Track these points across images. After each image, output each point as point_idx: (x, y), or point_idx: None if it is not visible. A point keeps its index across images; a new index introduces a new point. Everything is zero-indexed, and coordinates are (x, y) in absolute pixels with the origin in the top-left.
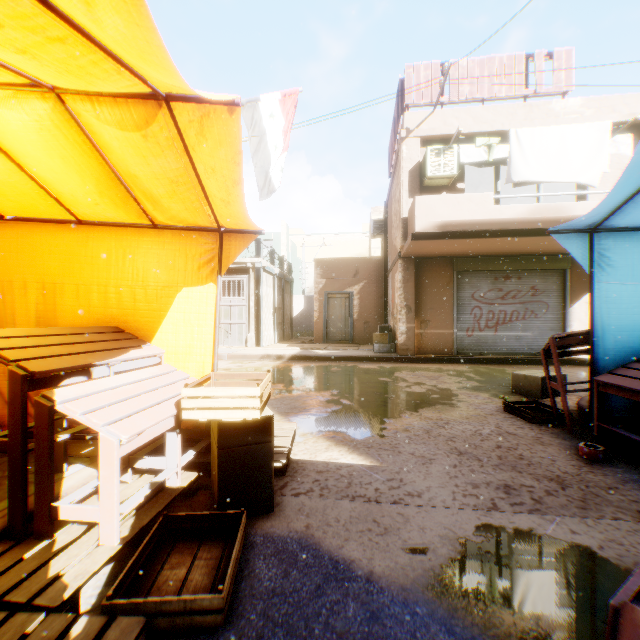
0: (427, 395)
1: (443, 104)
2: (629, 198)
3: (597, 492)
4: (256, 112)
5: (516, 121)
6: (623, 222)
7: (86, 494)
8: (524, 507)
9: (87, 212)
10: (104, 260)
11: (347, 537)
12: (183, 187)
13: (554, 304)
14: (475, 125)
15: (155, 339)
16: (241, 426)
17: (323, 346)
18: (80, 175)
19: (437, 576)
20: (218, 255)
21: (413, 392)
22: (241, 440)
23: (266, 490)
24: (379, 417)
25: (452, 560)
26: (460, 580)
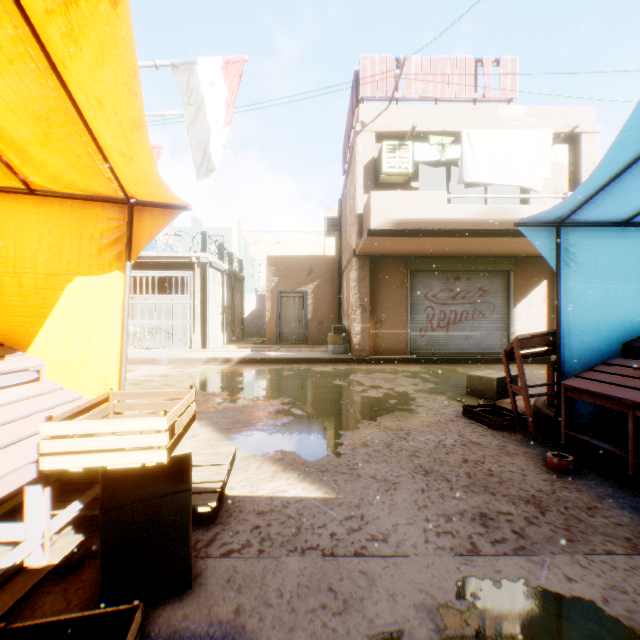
0: (384, 400)
1: (398, 100)
2: (602, 188)
3: (578, 515)
4: (193, 77)
5: (467, 123)
6: (591, 216)
7: None
8: (507, 545)
9: None
10: None
11: (292, 624)
12: (61, 130)
13: (500, 305)
14: (429, 124)
15: (35, 346)
16: (140, 473)
17: (275, 347)
18: None
19: None
20: (127, 234)
21: (370, 397)
22: (140, 493)
23: (180, 559)
24: (334, 429)
25: None
26: None
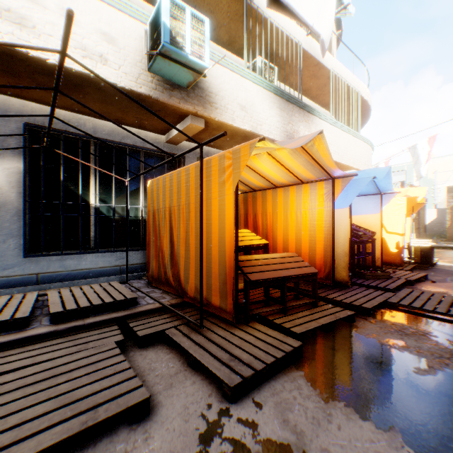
0: None
1: None
2: None
3: None
4: (415, 149)
5: None
6: None
7: None
8: None
9: None
10: None
11: None
12: None
13: None
14: None
15: None
16: (424, 248)
17: (452, 243)
18: None
19: None
20: (411, 210)
21: None
22: (424, 251)
23: (431, 262)
24: None
25: None
26: None
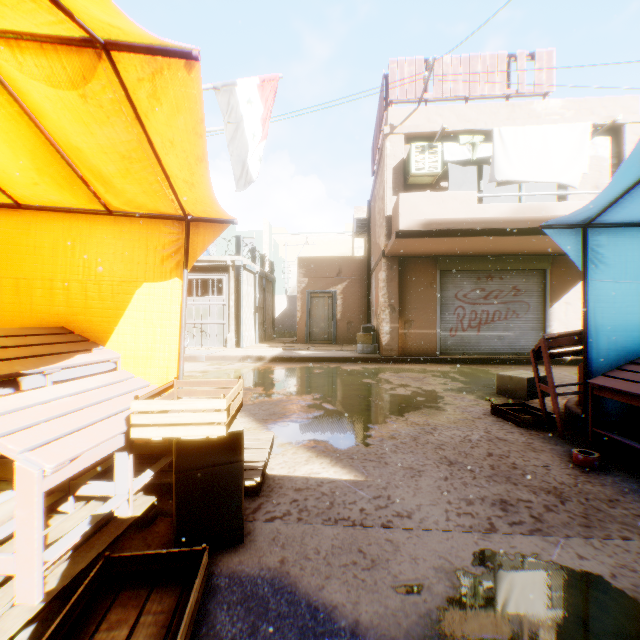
0: (412, 398)
1: (427, 101)
2: (627, 190)
3: (598, 506)
4: (232, 97)
5: (499, 120)
6: (618, 217)
7: (8, 534)
8: (524, 527)
9: (27, 194)
10: (50, 251)
11: (328, 574)
12: (138, 165)
13: (535, 304)
14: (459, 123)
15: (111, 341)
16: (204, 444)
17: (306, 347)
18: (10, 146)
19: (434, 624)
20: (184, 246)
21: (398, 395)
22: (204, 461)
23: (234, 518)
24: (363, 423)
25: (450, 600)
26: (462, 628)
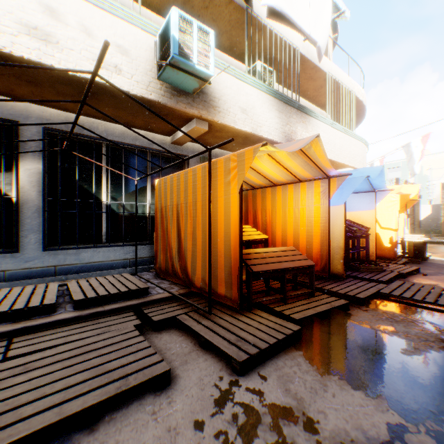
0: None
1: None
2: None
3: None
4: (408, 147)
5: None
6: None
7: None
8: None
9: None
10: None
11: None
12: None
13: None
14: None
15: None
16: (417, 243)
17: None
18: None
19: None
20: (404, 206)
21: None
22: (417, 245)
23: (423, 256)
24: None
25: None
26: None
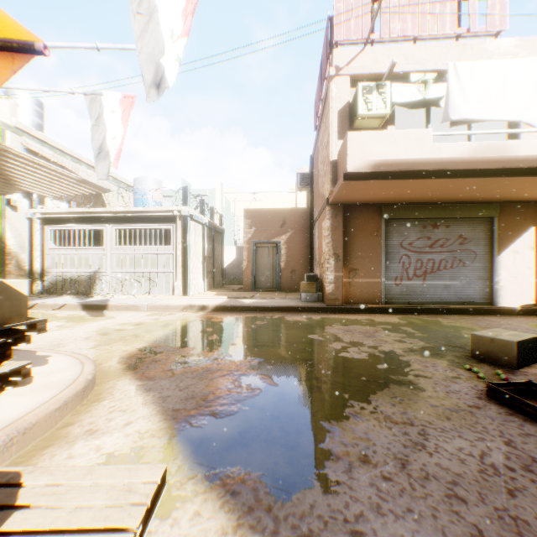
0: (372, 365)
1: (373, 42)
2: None
3: None
4: None
5: (449, 61)
6: None
7: None
8: None
9: None
10: None
11: None
12: None
13: (482, 253)
14: (407, 64)
15: None
16: None
17: (250, 294)
18: None
19: None
20: None
21: (353, 359)
22: None
23: None
24: (315, 419)
25: None
26: None
